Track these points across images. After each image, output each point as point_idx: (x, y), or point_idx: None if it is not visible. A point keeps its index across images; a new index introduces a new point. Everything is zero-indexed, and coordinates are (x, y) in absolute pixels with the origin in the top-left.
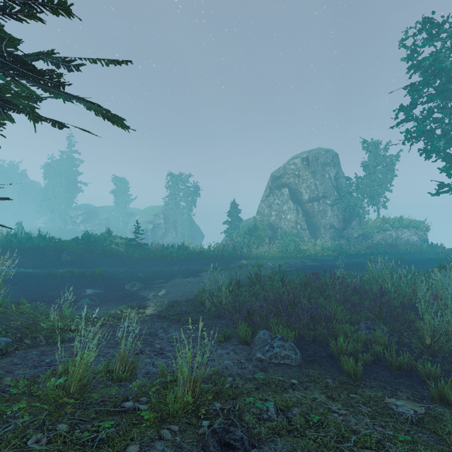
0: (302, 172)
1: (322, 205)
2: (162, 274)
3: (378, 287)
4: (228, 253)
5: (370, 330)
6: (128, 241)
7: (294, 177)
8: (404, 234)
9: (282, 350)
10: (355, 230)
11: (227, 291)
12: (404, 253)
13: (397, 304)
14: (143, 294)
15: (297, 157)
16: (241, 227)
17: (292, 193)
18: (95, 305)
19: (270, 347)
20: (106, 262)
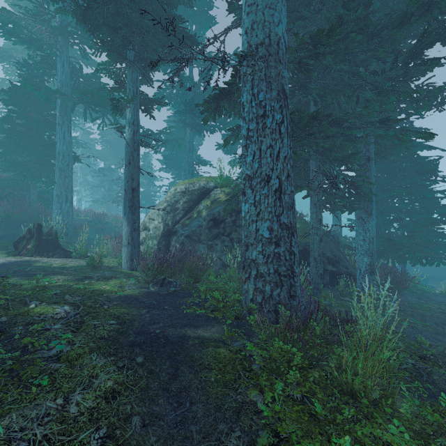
0: None
1: None
2: (432, 276)
3: None
4: None
5: None
6: None
7: None
8: None
9: None
10: None
11: None
12: None
13: None
14: (427, 284)
15: None
16: None
17: None
18: None
19: None
20: None
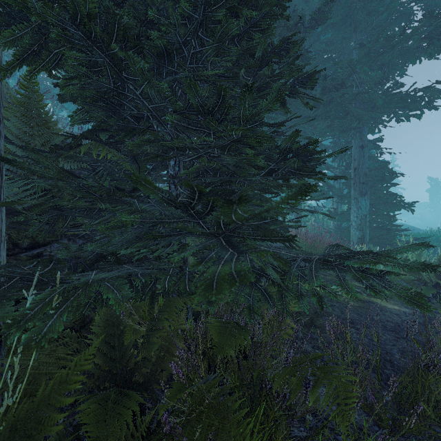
0: None
1: None
2: None
3: None
4: None
5: None
6: (406, 225)
7: None
8: None
9: None
10: None
11: None
12: None
13: None
14: None
15: None
16: None
17: None
18: None
19: None
20: None
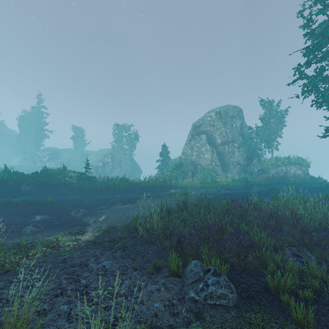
0: (216, 123)
1: (231, 147)
2: (104, 201)
3: (290, 213)
4: (160, 184)
5: (297, 257)
6: (80, 174)
7: (210, 126)
8: (291, 169)
9: (218, 289)
10: (255, 166)
11: (159, 218)
12: (293, 184)
13: (311, 228)
14: (85, 220)
15: (212, 111)
16: (170, 164)
17: (209, 138)
18: (39, 231)
19: (204, 285)
20: (59, 191)
